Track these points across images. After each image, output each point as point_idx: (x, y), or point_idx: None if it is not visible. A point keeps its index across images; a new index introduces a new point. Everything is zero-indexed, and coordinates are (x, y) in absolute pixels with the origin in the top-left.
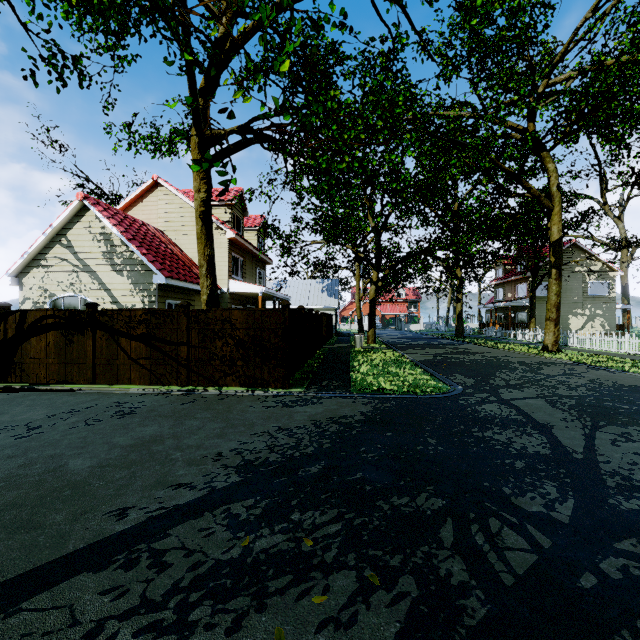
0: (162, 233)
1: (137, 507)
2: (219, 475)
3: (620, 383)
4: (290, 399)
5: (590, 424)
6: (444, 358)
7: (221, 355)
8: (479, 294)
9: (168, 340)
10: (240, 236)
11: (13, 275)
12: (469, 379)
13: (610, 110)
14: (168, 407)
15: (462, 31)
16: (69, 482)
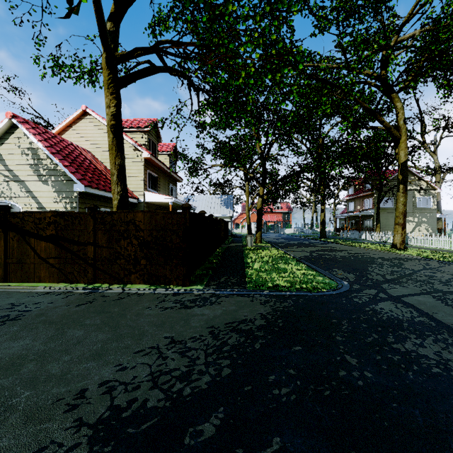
0: (89, 153)
1: None
2: (59, 450)
3: None
4: (189, 298)
5: None
6: (319, 255)
7: (126, 254)
8: (334, 207)
9: (76, 240)
10: (154, 157)
11: None
12: (349, 274)
13: None
14: (61, 310)
15: None
16: None
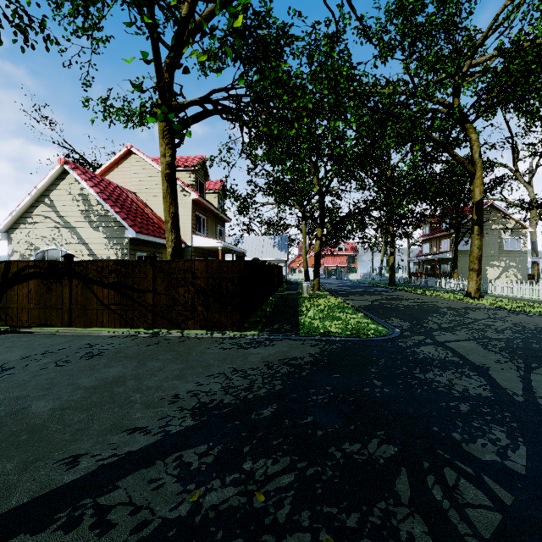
0: (135, 195)
1: (89, 454)
2: (174, 418)
3: (541, 326)
4: (245, 341)
5: (523, 366)
6: (381, 304)
7: (183, 301)
8: (408, 248)
9: (136, 288)
10: (202, 197)
11: (3, 231)
12: (405, 323)
13: (528, 85)
14: (134, 349)
15: (396, 17)
16: (28, 426)
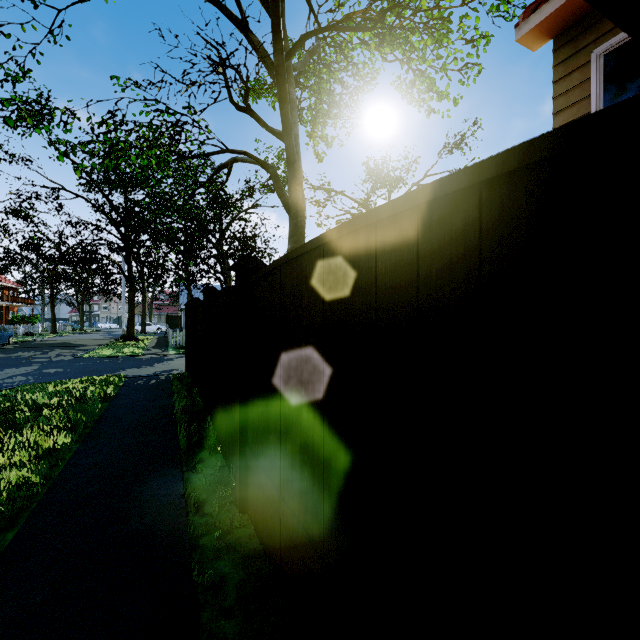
0: None
1: None
2: (178, 359)
3: None
4: (177, 371)
5: None
6: None
7: None
8: None
9: None
10: None
11: None
12: None
13: None
14: None
15: None
16: None
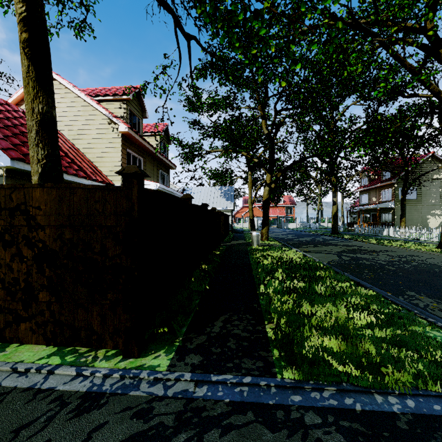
0: None
1: None
2: None
3: None
4: (109, 437)
5: None
6: (352, 259)
7: (8, 279)
8: (342, 200)
9: None
10: (136, 132)
11: None
12: None
13: None
14: None
15: None
16: None
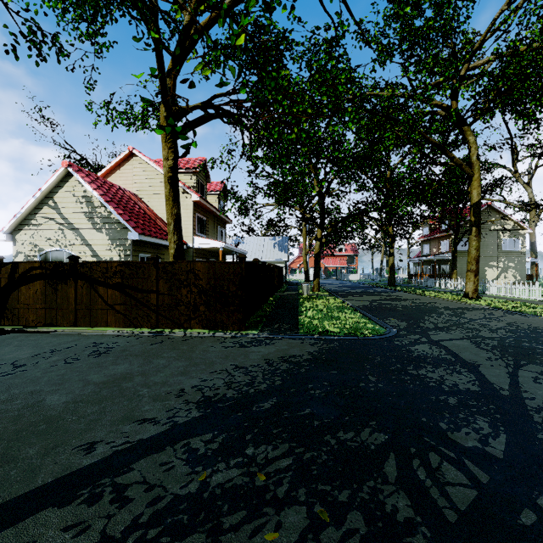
0: (136, 196)
1: (104, 441)
2: (181, 410)
3: (534, 326)
4: (246, 340)
5: (512, 363)
6: (379, 304)
7: (186, 301)
8: (408, 249)
9: (140, 288)
10: (203, 199)
11: (7, 232)
12: (402, 322)
13: (524, 89)
14: (139, 347)
15: (395, 22)
16: (45, 417)
